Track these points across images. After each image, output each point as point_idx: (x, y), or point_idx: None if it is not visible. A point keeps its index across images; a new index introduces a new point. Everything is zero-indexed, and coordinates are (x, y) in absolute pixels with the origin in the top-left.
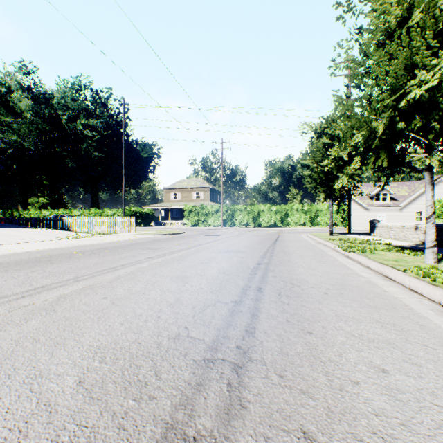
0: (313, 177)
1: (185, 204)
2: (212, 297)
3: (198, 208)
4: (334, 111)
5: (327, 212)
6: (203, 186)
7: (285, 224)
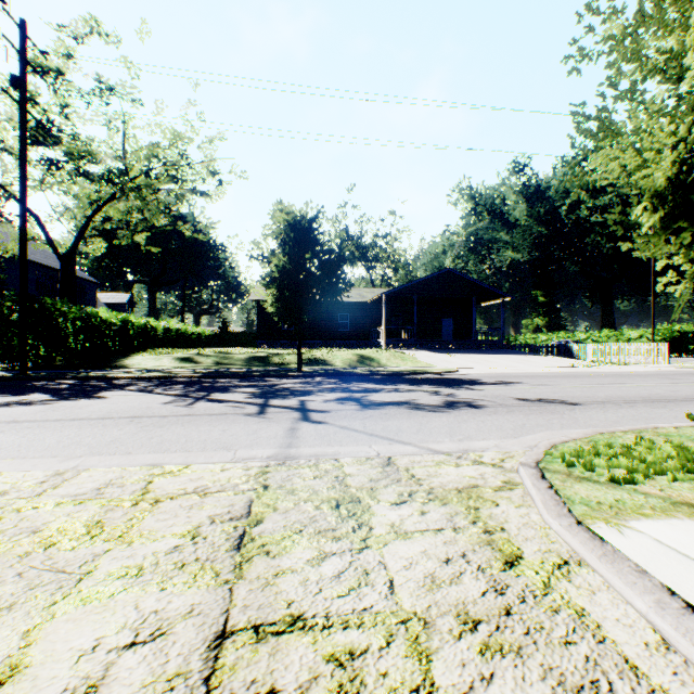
0: None
1: None
2: (681, 396)
3: None
4: None
5: None
6: None
7: None
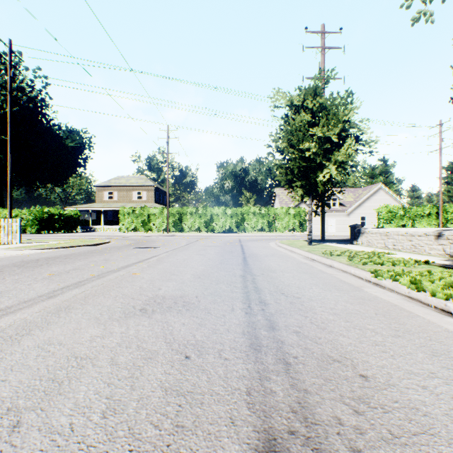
0: (290, 166)
1: (123, 205)
2: None
3: (137, 210)
4: (315, 79)
5: (285, 216)
6: (146, 185)
7: (241, 229)
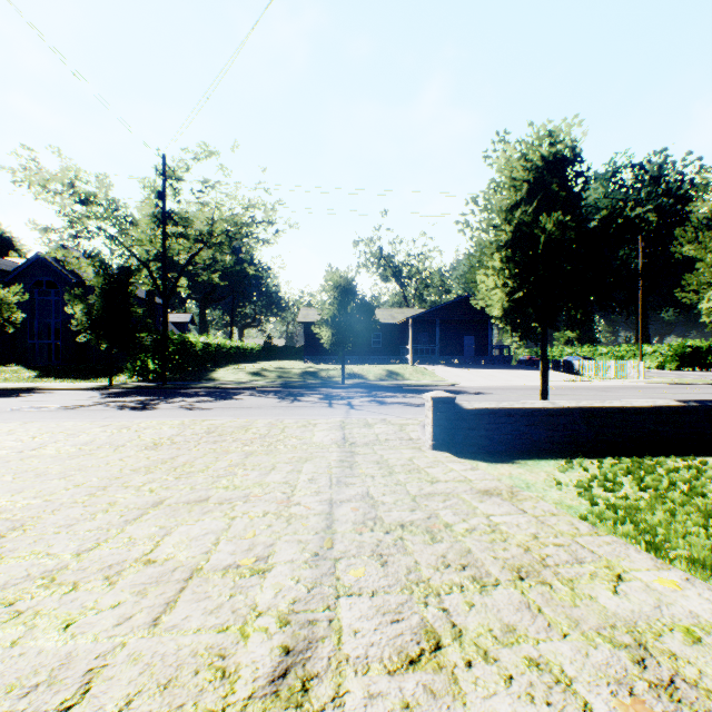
0: None
1: None
2: None
3: None
4: None
5: None
6: None
7: None
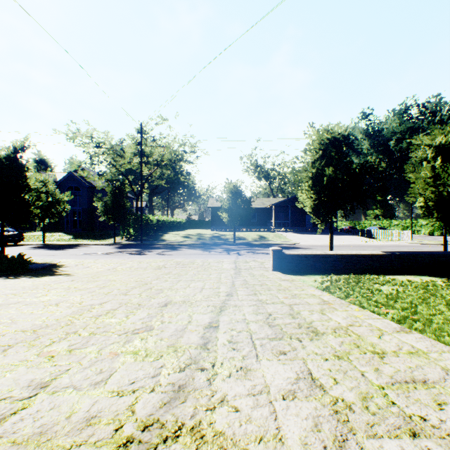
0: None
1: None
2: None
3: None
4: None
5: None
6: None
7: None
